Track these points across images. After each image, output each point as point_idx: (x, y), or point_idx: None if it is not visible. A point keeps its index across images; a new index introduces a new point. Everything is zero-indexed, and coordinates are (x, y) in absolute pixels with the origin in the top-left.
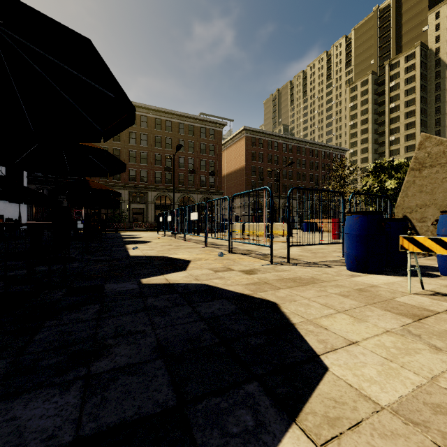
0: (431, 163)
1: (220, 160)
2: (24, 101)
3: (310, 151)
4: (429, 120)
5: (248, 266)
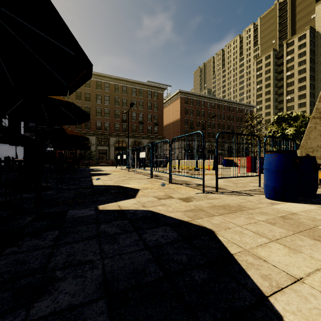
0: None
1: (162, 115)
2: (3, 61)
3: (227, 107)
4: (316, 84)
5: (185, 194)
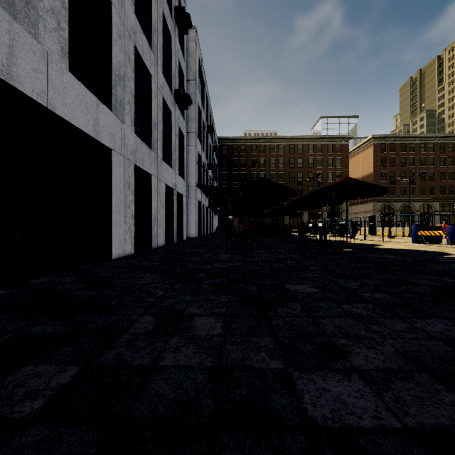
0: None
1: (346, 171)
2: None
3: None
4: None
5: (373, 242)
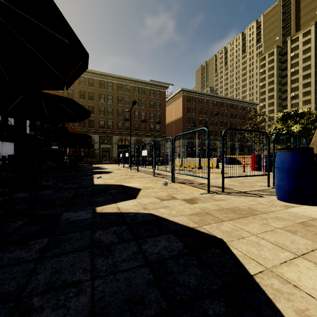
0: None
1: (164, 113)
2: None
3: (230, 105)
4: None
5: (189, 195)
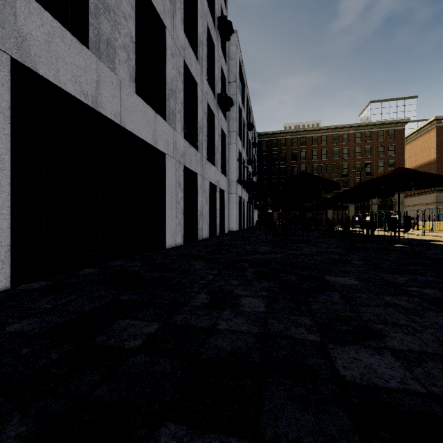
0: None
1: (401, 159)
2: None
3: None
4: None
5: (433, 237)
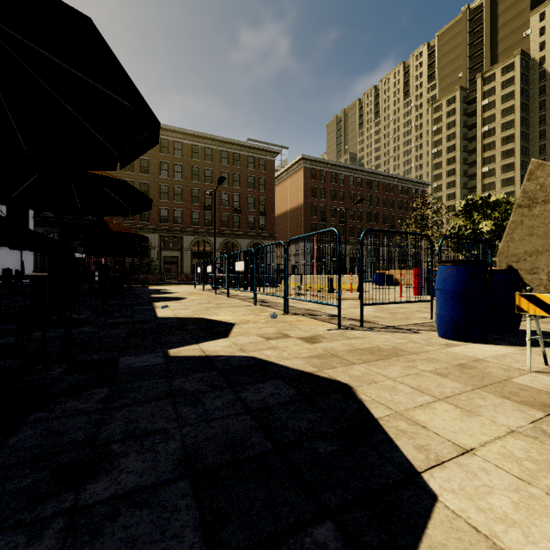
0: (545, 198)
1: (272, 197)
2: (13, 114)
3: (384, 185)
4: (531, 147)
5: (309, 331)
